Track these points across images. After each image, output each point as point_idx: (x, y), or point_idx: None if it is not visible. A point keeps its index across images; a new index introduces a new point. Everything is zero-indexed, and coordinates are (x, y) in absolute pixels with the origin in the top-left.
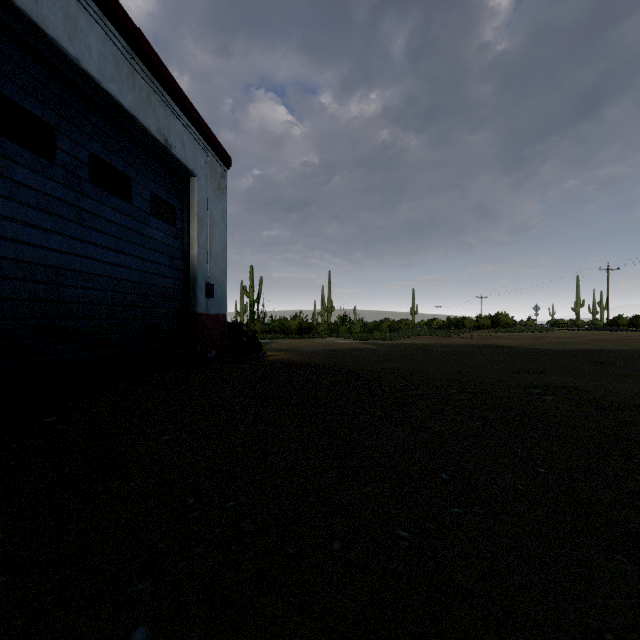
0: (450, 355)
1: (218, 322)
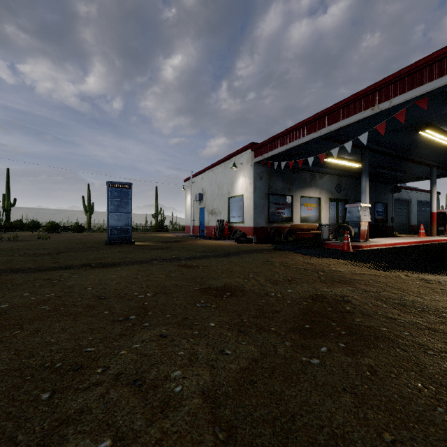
0: None
1: None
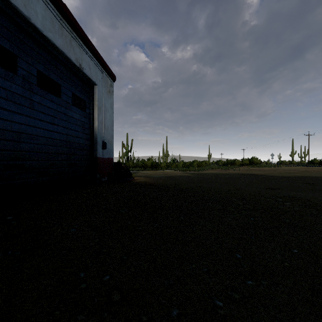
0: (230, 179)
1: (109, 162)
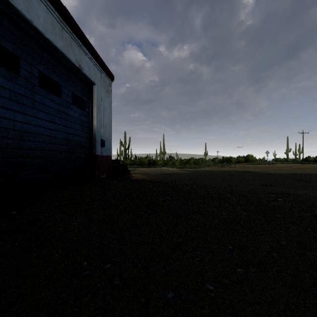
0: (225, 176)
1: (107, 159)
